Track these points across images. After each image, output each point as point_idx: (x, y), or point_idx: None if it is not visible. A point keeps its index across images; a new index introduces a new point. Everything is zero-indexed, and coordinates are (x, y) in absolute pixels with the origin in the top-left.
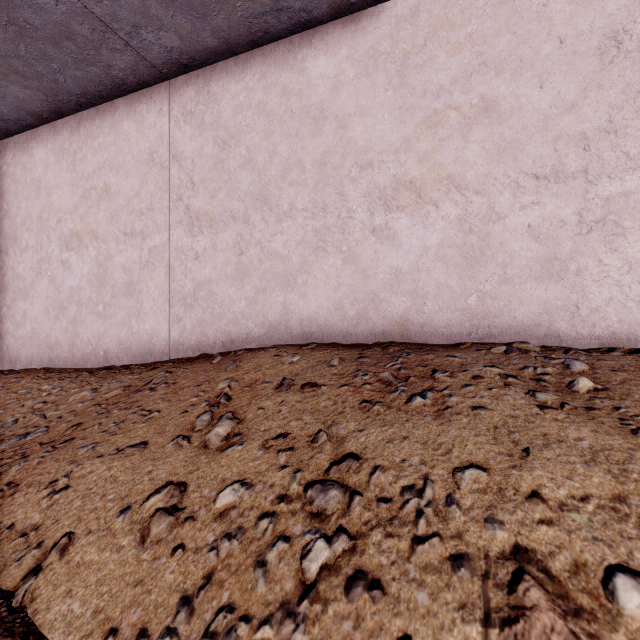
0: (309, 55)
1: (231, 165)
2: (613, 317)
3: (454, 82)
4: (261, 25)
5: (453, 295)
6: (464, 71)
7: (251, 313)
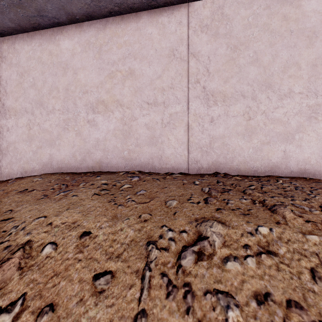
0: (61, 38)
1: (25, 85)
2: (172, 160)
3: (119, 60)
4: (35, 21)
5: (119, 151)
6: (123, 56)
7: (35, 158)
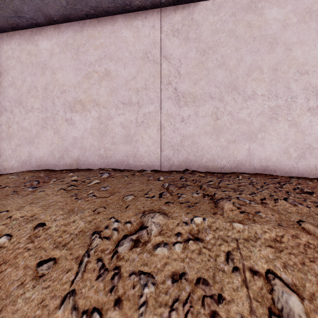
0: (40, 38)
1: (4, 84)
2: (146, 158)
3: (96, 61)
4: (13, 21)
5: (95, 149)
6: (99, 57)
7: (14, 156)
